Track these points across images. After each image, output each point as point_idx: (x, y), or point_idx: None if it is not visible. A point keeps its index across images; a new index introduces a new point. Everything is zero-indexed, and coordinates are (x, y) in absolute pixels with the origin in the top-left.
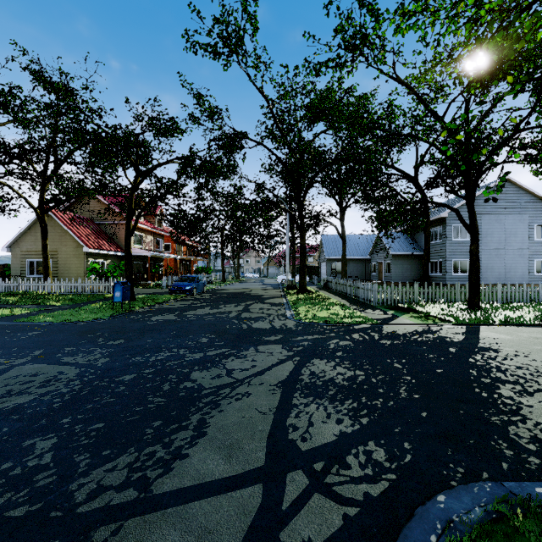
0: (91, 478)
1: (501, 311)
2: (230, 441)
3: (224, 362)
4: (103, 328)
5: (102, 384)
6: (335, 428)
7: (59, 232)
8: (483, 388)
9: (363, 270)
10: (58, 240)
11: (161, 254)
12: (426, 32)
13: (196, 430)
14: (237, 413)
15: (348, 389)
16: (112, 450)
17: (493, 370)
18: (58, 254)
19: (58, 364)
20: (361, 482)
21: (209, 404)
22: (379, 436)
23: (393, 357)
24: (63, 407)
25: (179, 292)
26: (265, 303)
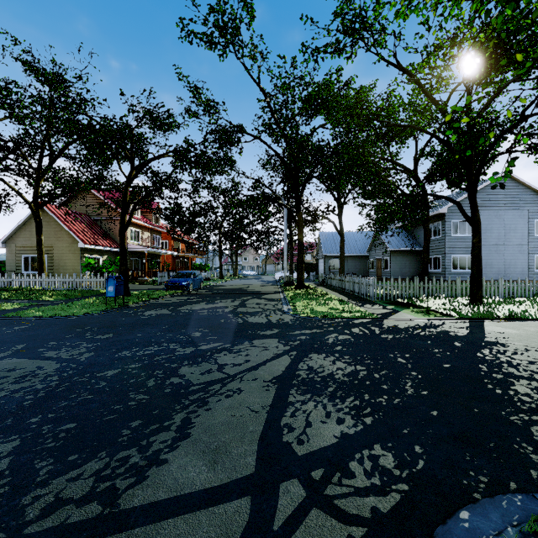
0: (50, 488)
1: (504, 305)
2: (216, 444)
3: (216, 357)
4: (93, 322)
5: (82, 380)
6: (336, 429)
7: (55, 227)
8: (497, 384)
9: (361, 267)
10: (53, 236)
11: (158, 250)
12: (428, 16)
13: (179, 431)
14: (226, 412)
15: (349, 386)
16: (80, 454)
17: (504, 365)
18: (54, 250)
19: (38, 359)
20: (367, 494)
21: (196, 401)
22: (386, 438)
23: (396, 352)
24: (34, 405)
25: (175, 288)
26: (262, 298)
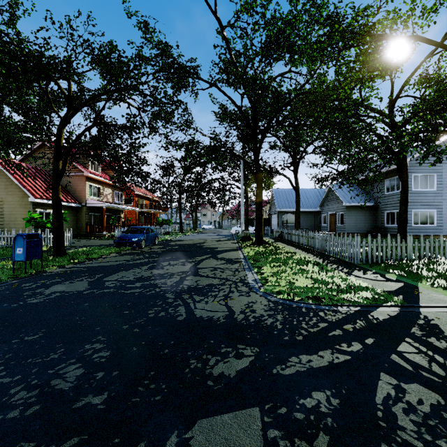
0: None
1: None
2: None
3: None
4: None
5: None
6: None
7: (5, 181)
8: None
9: (313, 222)
10: (3, 190)
11: (117, 206)
12: None
13: None
14: None
15: None
16: None
17: None
18: (4, 204)
19: None
20: None
21: None
22: None
23: None
24: None
25: (124, 244)
26: (219, 259)
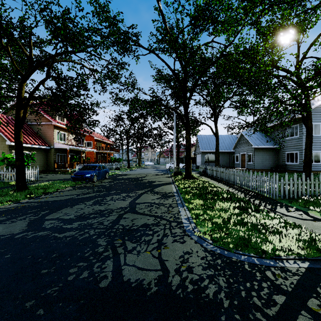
0: None
1: None
2: None
3: None
4: None
5: None
6: None
7: None
8: None
9: (228, 160)
10: None
11: (79, 148)
12: None
13: None
14: None
15: None
16: None
17: None
18: None
19: None
20: None
21: None
22: None
23: None
24: None
25: (79, 179)
26: (155, 193)
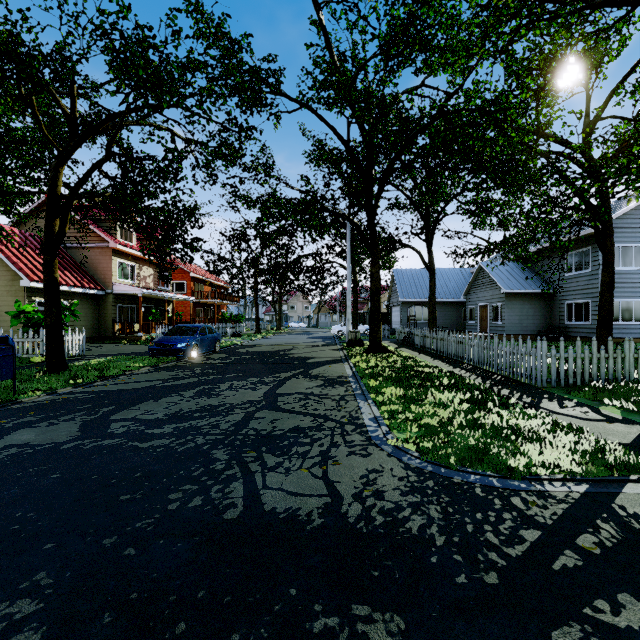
0: None
1: None
2: None
3: None
4: None
5: None
6: None
7: None
8: None
9: (453, 317)
10: None
11: (161, 293)
12: None
13: None
14: None
15: None
16: None
17: None
18: None
19: None
20: None
21: None
22: None
23: None
24: None
25: (165, 353)
26: (312, 377)
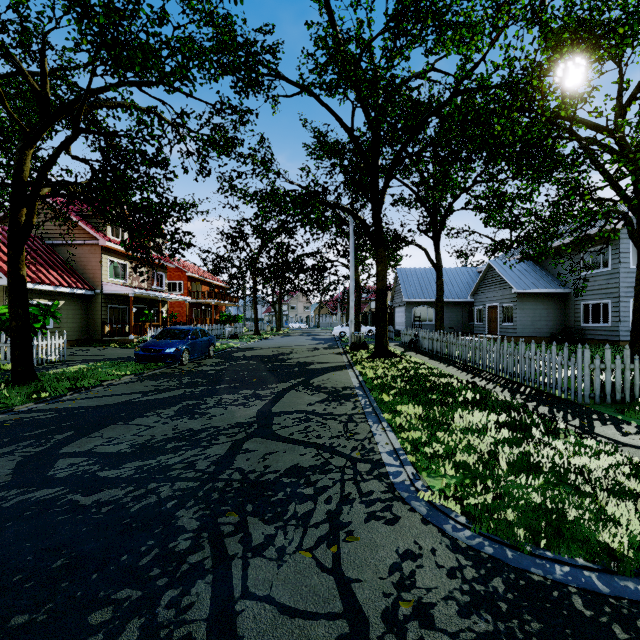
0: None
1: None
2: None
3: None
4: None
5: None
6: None
7: None
8: None
9: (460, 318)
10: None
11: (154, 293)
12: None
13: None
14: None
15: None
16: None
17: None
18: None
19: None
20: None
21: None
22: None
23: None
24: None
25: (152, 359)
26: (314, 389)
